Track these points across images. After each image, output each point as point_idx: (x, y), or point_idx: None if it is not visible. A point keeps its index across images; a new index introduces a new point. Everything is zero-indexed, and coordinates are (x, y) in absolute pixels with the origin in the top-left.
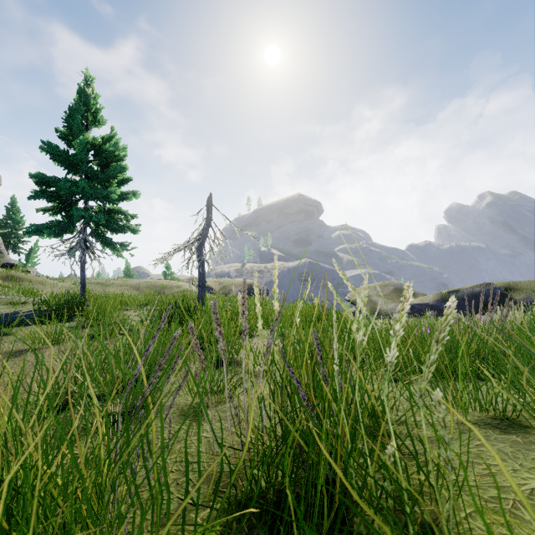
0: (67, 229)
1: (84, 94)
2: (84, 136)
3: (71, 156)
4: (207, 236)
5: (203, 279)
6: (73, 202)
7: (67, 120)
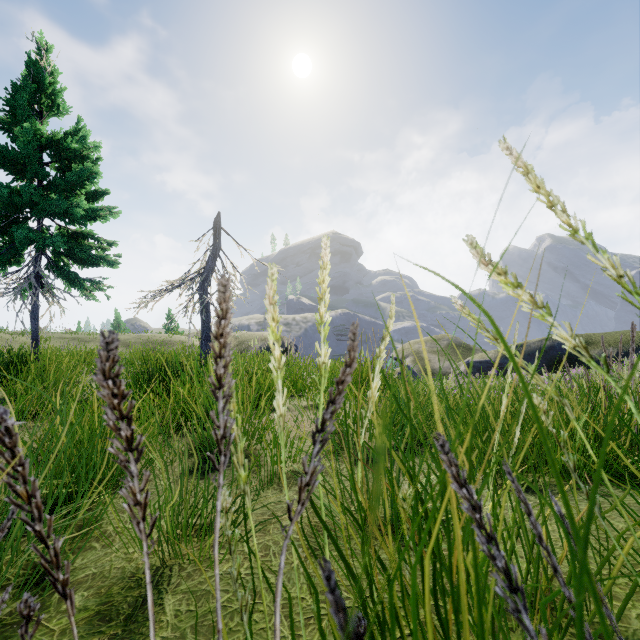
0: (7, 257)
1: (36, 66)
2: (35, 125)
3: (12, 151)
4: (214, 269)
5: (208, 329)
6: (21, 221)
7: (8, 102)
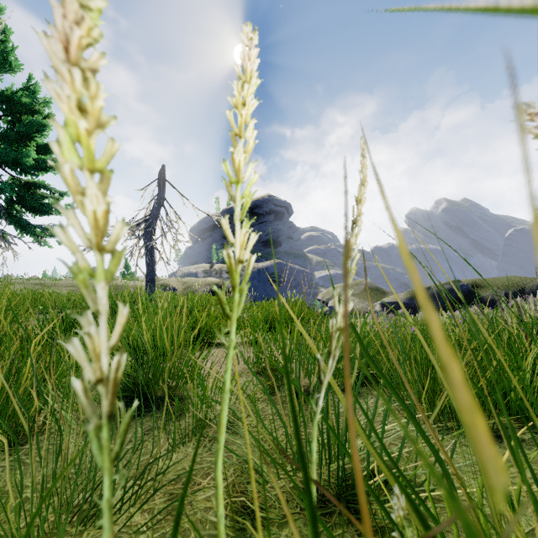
0: None
1: None
2: None
3: None
4: (158, 217)
5: (152, 272)
6: None
7: None
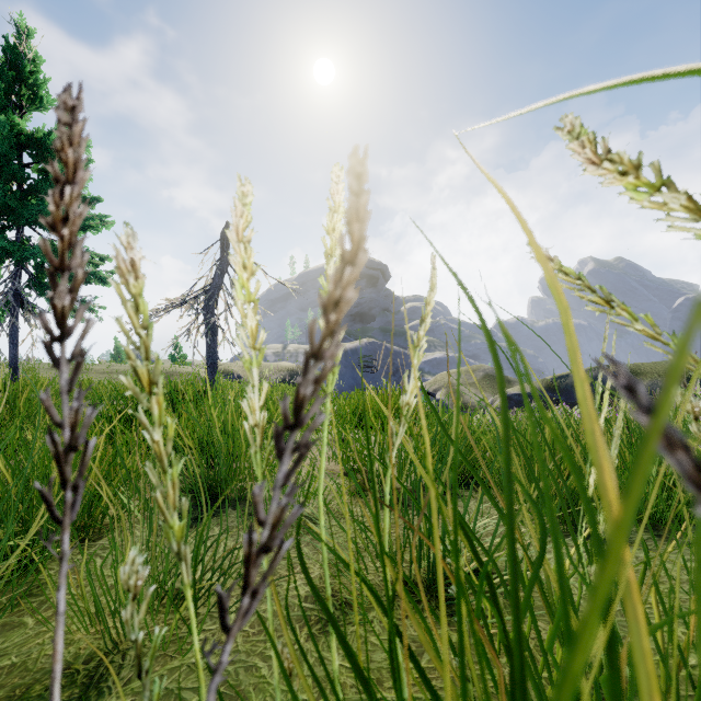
0: None
1: (14, 51)
2: (12, 119)
3: None
4: (221, 287)
5: (214, 355)
6: None
7: None
